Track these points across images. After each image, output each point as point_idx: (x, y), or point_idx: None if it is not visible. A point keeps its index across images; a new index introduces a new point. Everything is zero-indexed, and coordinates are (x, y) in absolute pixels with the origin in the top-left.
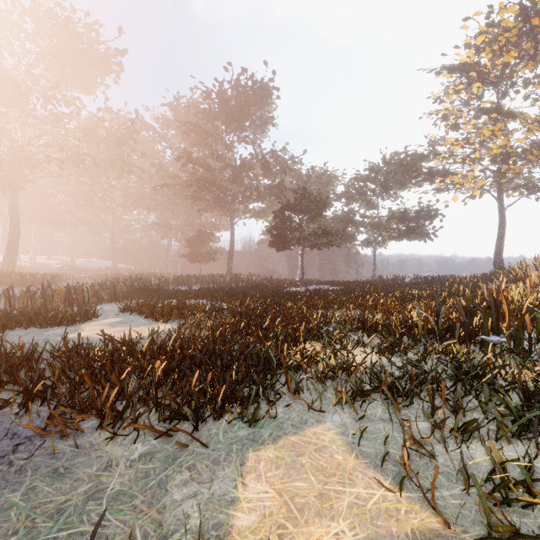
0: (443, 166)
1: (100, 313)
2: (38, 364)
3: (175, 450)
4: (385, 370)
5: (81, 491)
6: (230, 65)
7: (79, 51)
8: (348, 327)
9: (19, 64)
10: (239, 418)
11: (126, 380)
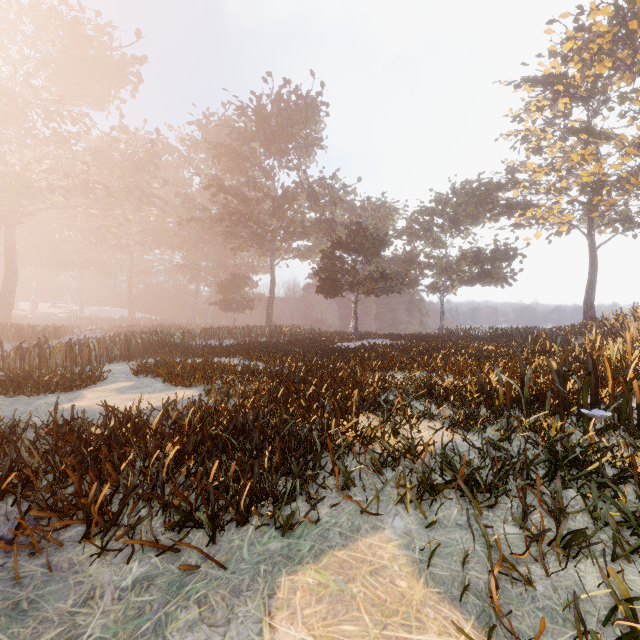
0: (523, 197)
1: (108, 376)
2: (11, 449)
3: (182, 572)
4: (460, 455)
5: (46, 639)
6: (270, 75)
7: (89, 57)
8: (411, 394)
9: (15, 73)
10: (270, 524)
11: (124, 472)
